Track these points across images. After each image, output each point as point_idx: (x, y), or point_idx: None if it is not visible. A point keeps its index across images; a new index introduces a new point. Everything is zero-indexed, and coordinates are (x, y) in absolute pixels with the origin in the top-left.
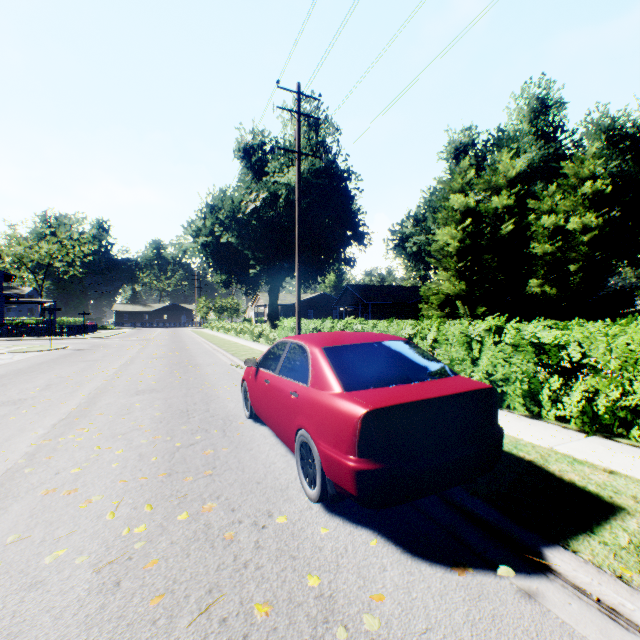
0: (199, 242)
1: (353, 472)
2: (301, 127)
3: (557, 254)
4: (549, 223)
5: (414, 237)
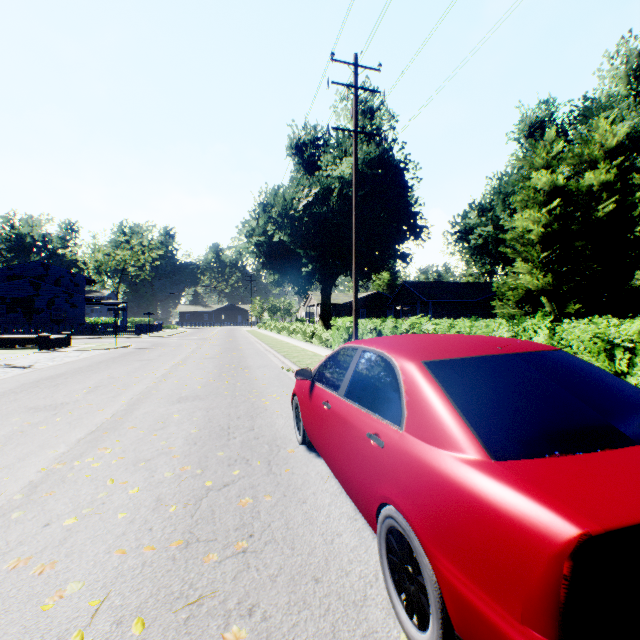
0: (252, 242)
1: None
2: None
3: None
4: None
5: (479, 228)
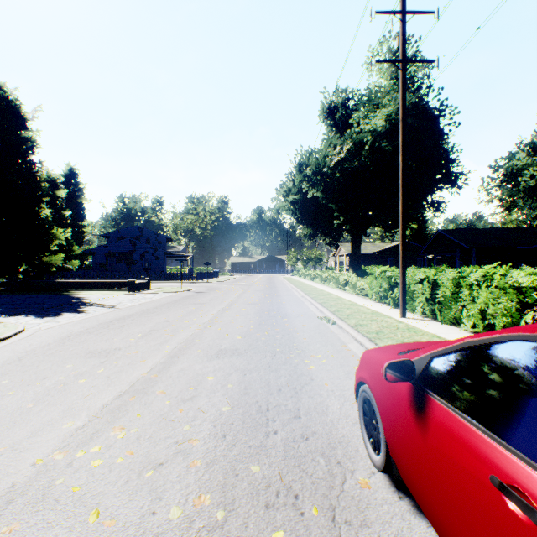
0: (288, 200)
1: None
2: (387, 68)
3: None
4: None
5: (531, 168)
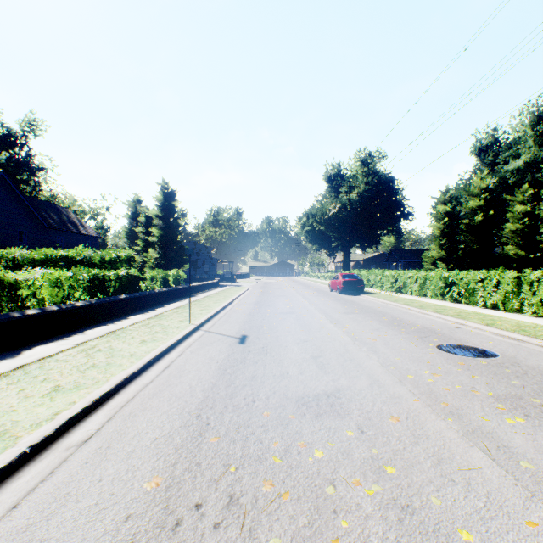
0: (304, 230)
1: (341, 287)
2: (359, 166)
3: (524, 229)
4: (520, 210)
5: None
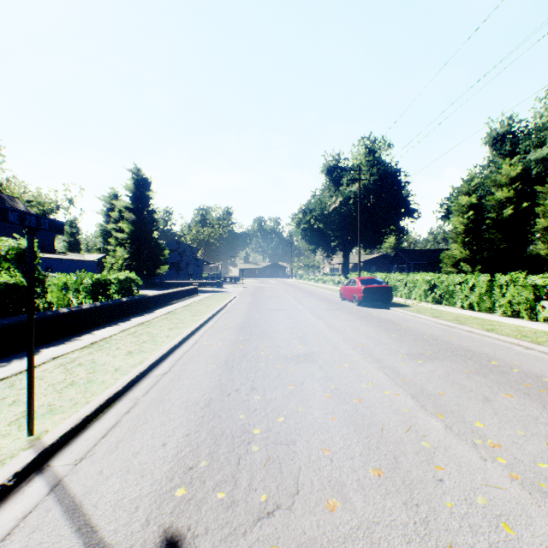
0: (300, 228)
1: (361, 296)
2: (363, 154)
3: None
4: None
5: None
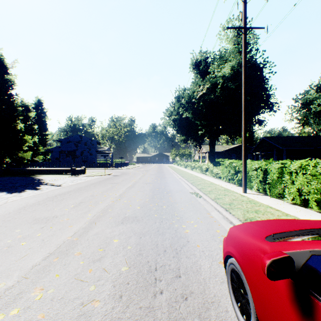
0: (171, 119)
1: None
2: (232, 38)
3: None
4: None
5: (318, 100)
